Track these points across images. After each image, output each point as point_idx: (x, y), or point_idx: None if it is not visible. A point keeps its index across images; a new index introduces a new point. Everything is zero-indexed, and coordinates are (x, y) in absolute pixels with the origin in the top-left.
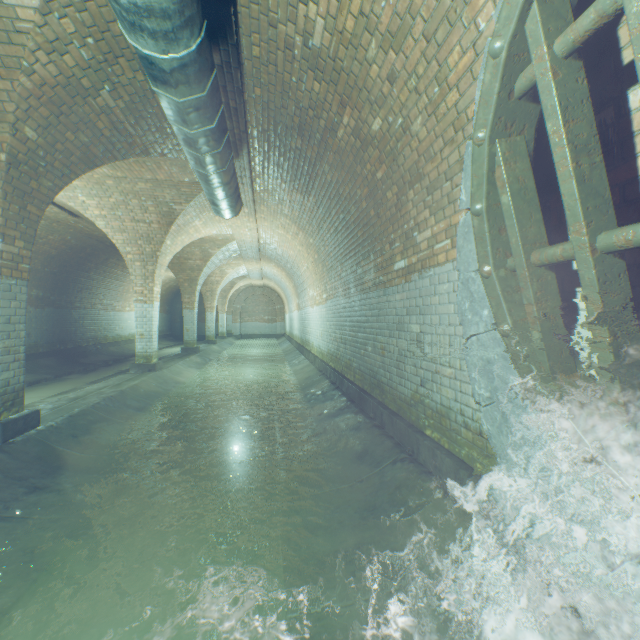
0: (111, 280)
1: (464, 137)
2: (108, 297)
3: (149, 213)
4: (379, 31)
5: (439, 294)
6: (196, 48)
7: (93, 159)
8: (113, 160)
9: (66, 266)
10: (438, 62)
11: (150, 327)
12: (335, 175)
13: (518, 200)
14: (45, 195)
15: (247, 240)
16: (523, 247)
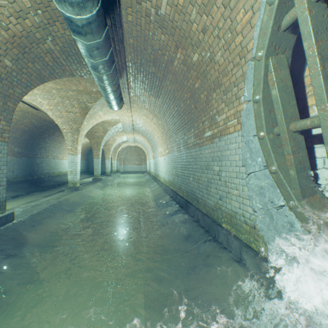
0: (56, 143)
1: (245, 61)
2: (55, 152)
3: (75, 108)
4: (197, 3)
5: (230, 149)
6: (96, 13)
7: (43, 78)
8: (54, 78)
9: (33, 136)
10: (231, 19)
11: (75, 167)
12: (172, 86)
13: (282, 92)
14: (17, 97)
15: (126, 122)
16: (285, 120)
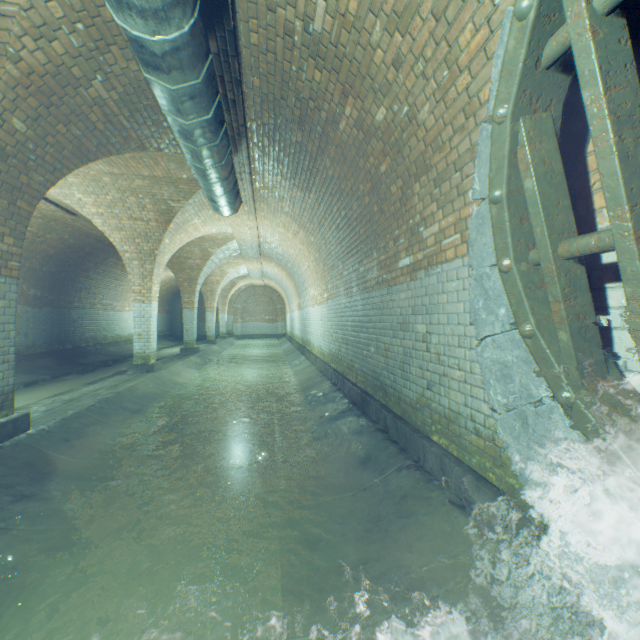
0: (110, 280)
1: (476, 123)
2: (107, 297)
3: (147, 211)
4: (384, 12)
5: (447, 292)
6: (189, 30)
7: (86, 153)
8: (107, 155)
9: (64, 265)
10: (448, 42)
11: (148, 327)
12: (337, 170)
13: (544, 184)
14: (36, 190)
15: (247, 239)
16: (549, 237)
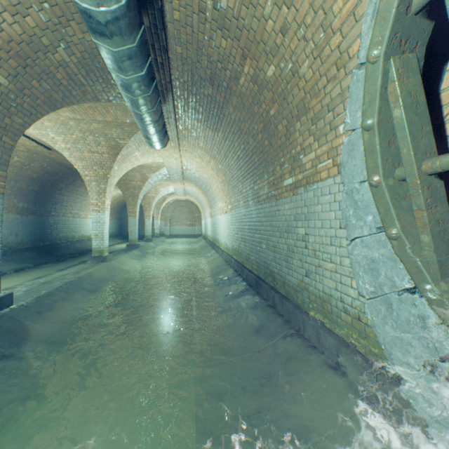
0: (77, 196)
1: (345, 73)
2: (75, 208)
3: (101, 146)
4: None
5: (321, 204)
6: (125, 3)
7: (55, 103)
8: (70, 104)
9: (44, 186)
10: (324, 10)
11: (102, 229)
12: (238, 115)
13: (410, 113)
14: (17, 129)
15: (174, 167)
16: (415, 157)
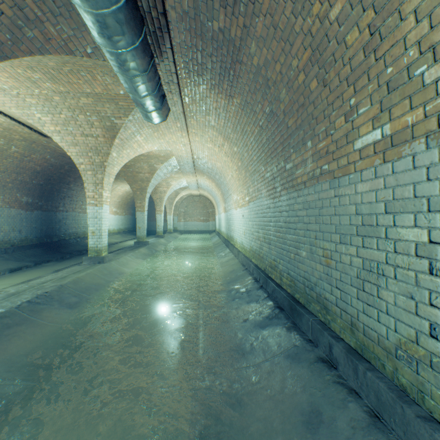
0: None
1: None
2: (86, 203)
3: (95, 128)
4: None
5: None
6: None
7: None
8: (28, 53)
9: (50, 179)
10: None
11: (100, 226)
12: (263, 53)
13: None
14: None
15: (183, 155)
16: None
